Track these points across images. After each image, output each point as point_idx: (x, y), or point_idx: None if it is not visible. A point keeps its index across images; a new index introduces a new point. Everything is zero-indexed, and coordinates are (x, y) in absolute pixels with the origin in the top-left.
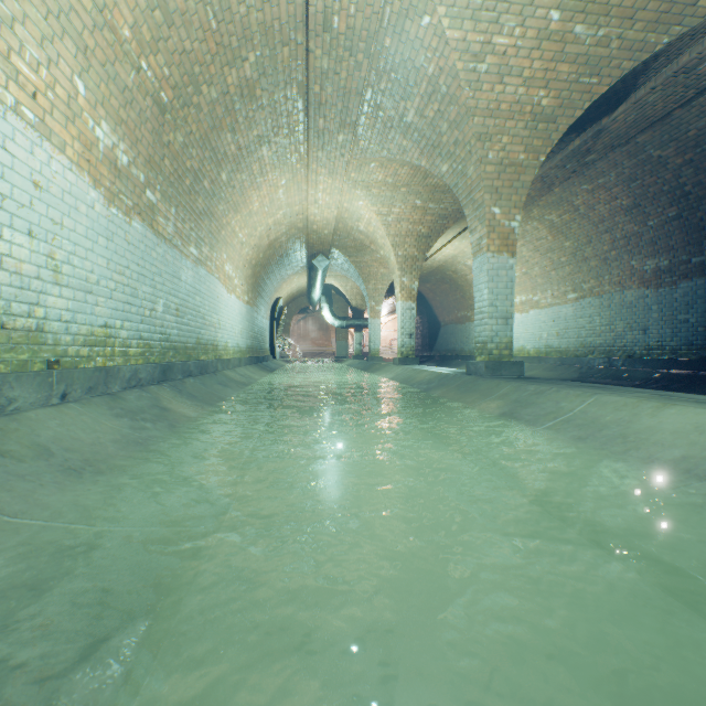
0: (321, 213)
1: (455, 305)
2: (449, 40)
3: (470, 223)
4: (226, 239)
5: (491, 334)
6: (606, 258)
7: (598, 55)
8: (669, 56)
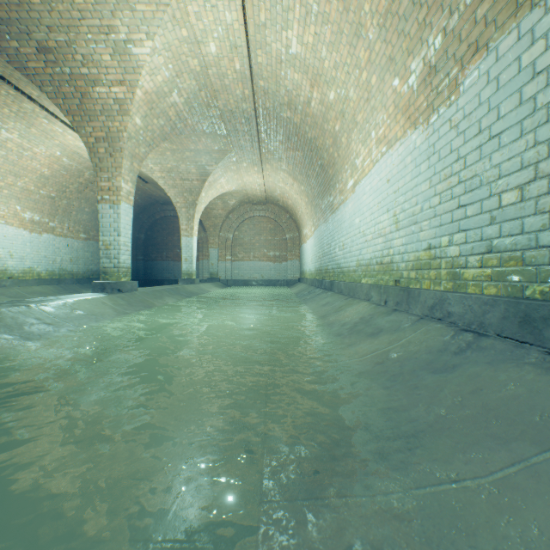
0: None
1: None
2: None
3: None
4: None
5: None
6: None
7: None
8: None
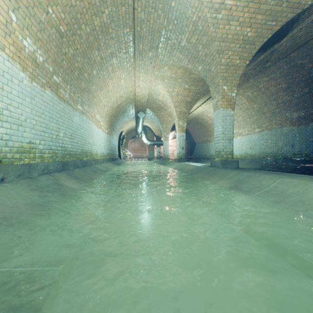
0: (141, 91)
1: (202, 134)
2: (203, 2)
3: (212, 94)
4: (96, 103)
5: (222, 147)
6: (273, 112)
7: (276, 10)
8: (310, 12)
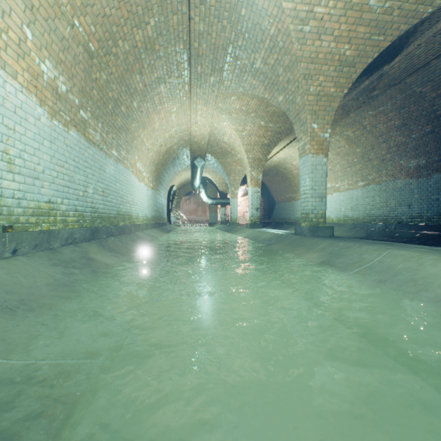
0: (199, 130)
1: (285, 190)
2: (285, 9)
3: (297, 135)
4: (137, 146)
5: (311, 208)
6: (383, 159)
7: (384, 20)
8: (431, 22)
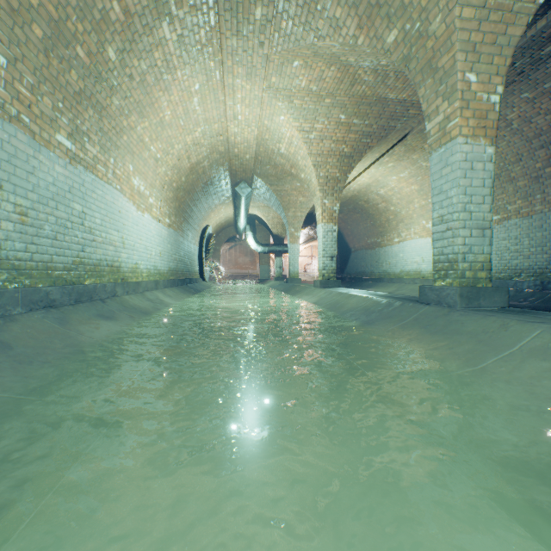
0: (241, 132)
1: (365, 232)
2: None
3: (426, 105)
4: (131, 148)
5: (463, 250)
6: (538, 176)
7: None
8: None
